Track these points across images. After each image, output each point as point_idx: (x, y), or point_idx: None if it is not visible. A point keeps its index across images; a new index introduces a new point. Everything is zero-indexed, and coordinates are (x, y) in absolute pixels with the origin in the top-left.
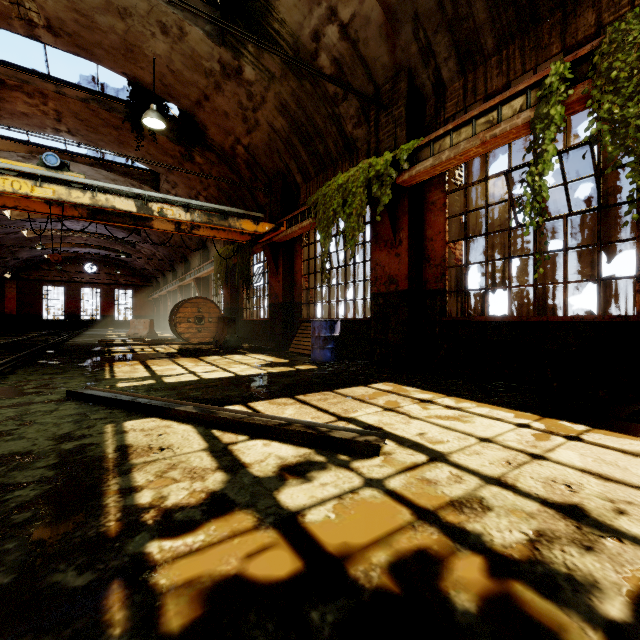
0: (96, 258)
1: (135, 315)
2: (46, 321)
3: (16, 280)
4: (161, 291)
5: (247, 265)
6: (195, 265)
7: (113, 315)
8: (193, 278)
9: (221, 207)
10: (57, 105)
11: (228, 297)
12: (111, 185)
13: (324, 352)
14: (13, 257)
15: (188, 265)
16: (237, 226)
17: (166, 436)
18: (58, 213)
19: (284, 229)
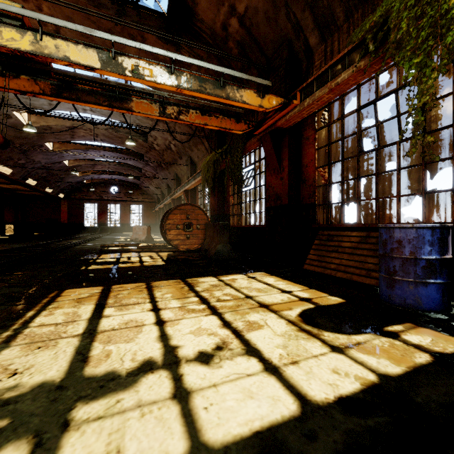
0: (117, 182)
1: (143, 223)
2: (86, 228)
3: (67, 199)
4: (160, 205)
5: (239, 165)
6: (184, 181)
7: (129, 223)
8: (182, 190)
9: (217, 68)
10: (50, 8)
11: (214, 204)
12: (60, 21)
13: (427, 291)
14: (62, 182)
15: (179, 182)
16: (237, 98)
17: None
18: (13, 87)
19: (297, 103)
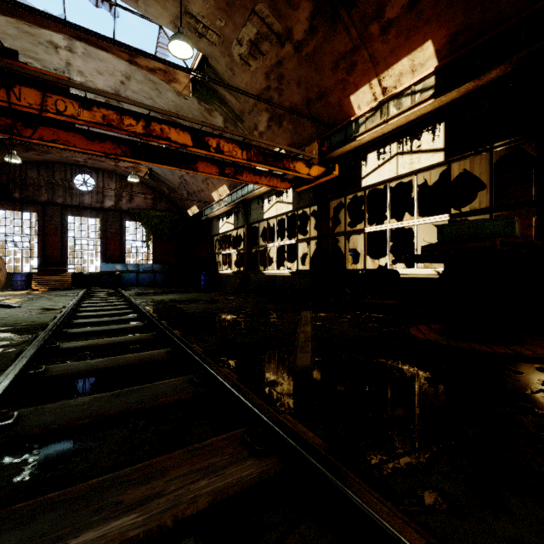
0: None
1: None
2: None
3: None
4: None
5: None
6: None
7: None
8: None
9: None
10: None
11: None
12: None
13: None
14: None
15: None
16: None
17: (6, 302)
18: None
19: None
